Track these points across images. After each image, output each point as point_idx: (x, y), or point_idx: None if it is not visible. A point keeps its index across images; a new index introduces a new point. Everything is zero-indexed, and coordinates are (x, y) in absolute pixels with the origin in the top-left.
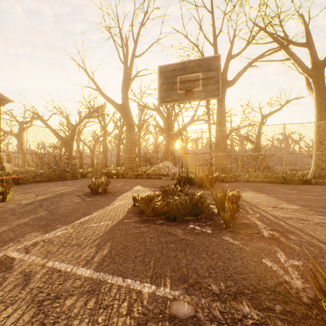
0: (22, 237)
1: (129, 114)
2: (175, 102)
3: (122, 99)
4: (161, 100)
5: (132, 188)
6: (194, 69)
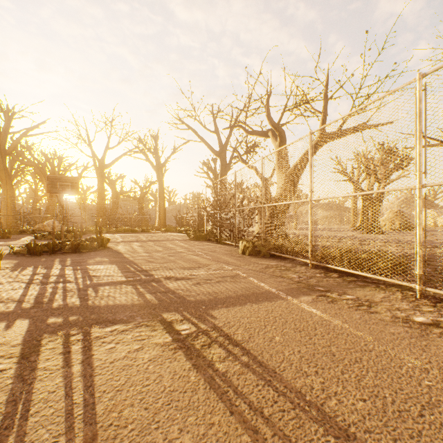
0: (0, 242)
1: (8, 175)
2: (57, 194)
3: None
4: (49, 192)
5: (26, 237)
6: (67, 180)
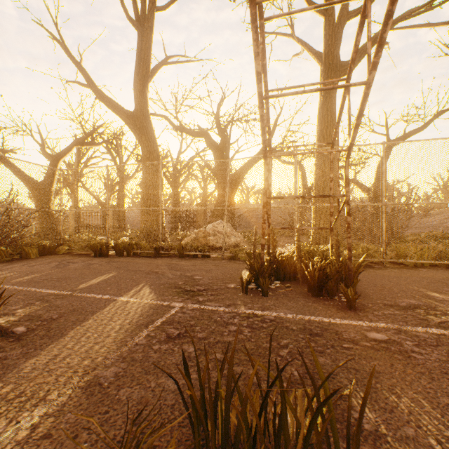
0: None
1: (148, 130)
2: None
3: (135, 102)
4: None
5: (114, 302)
6: None
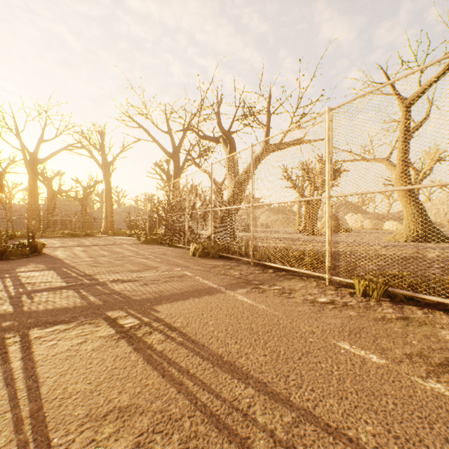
0: None
1: None
2: None
3: None
4: None
5: None
6: None
